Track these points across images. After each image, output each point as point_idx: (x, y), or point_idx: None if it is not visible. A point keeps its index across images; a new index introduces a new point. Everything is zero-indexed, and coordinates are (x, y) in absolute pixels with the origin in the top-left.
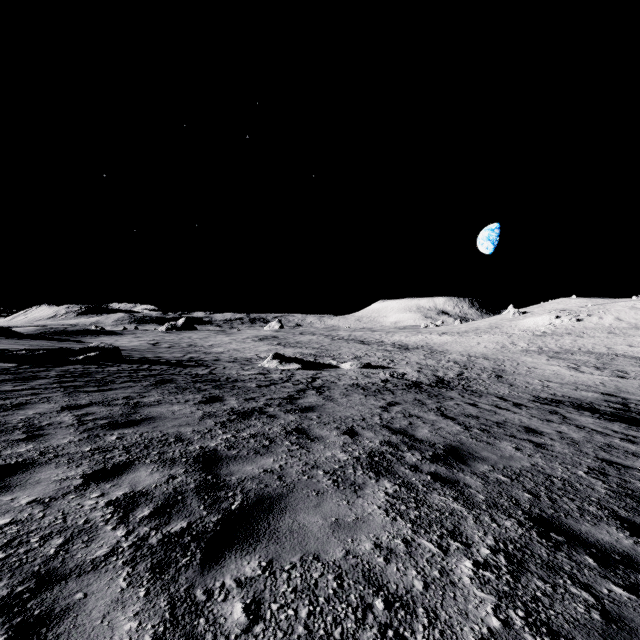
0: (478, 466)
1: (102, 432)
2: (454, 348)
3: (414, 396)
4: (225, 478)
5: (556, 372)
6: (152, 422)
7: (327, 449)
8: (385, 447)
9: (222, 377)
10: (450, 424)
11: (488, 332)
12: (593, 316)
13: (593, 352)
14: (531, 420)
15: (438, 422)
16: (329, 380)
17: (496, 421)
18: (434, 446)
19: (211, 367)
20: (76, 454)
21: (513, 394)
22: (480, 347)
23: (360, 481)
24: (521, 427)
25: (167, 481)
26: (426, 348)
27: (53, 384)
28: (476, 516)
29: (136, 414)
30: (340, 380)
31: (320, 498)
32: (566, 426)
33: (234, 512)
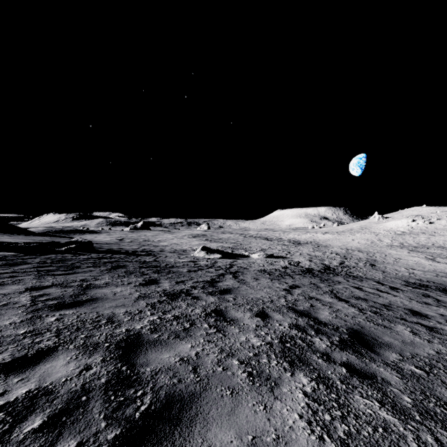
0: (386, 354)
1: (46, 313)
2: (335, 243)
3: (309, 280)
4: (139, 369)
5: (417, 262)
6: (93, 303)
7: (241, 333)
8: (294, 331)
9: (162, 264)
10: (345, 306)
11: (360, 232)
12: (442, 220)
13: (444, 247)
14: (411, 303)
15: (334, 304)
16: (242, 266)
17: (383, 303)
18: (338, 330)
19: (156, 256)
20: (8, 337)
21: (387, 279)
22: (354, 243)
23: (275, 374)
24: (406, 310)
25: (79, 373)
26: (314, 243)
27: (32, 268)
28: (415, 434)
29: (83, 295)
30: (251, 267)
31: (234, 400)
32: (444, 309)
33: (137, 423)
